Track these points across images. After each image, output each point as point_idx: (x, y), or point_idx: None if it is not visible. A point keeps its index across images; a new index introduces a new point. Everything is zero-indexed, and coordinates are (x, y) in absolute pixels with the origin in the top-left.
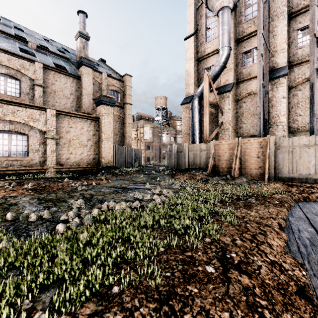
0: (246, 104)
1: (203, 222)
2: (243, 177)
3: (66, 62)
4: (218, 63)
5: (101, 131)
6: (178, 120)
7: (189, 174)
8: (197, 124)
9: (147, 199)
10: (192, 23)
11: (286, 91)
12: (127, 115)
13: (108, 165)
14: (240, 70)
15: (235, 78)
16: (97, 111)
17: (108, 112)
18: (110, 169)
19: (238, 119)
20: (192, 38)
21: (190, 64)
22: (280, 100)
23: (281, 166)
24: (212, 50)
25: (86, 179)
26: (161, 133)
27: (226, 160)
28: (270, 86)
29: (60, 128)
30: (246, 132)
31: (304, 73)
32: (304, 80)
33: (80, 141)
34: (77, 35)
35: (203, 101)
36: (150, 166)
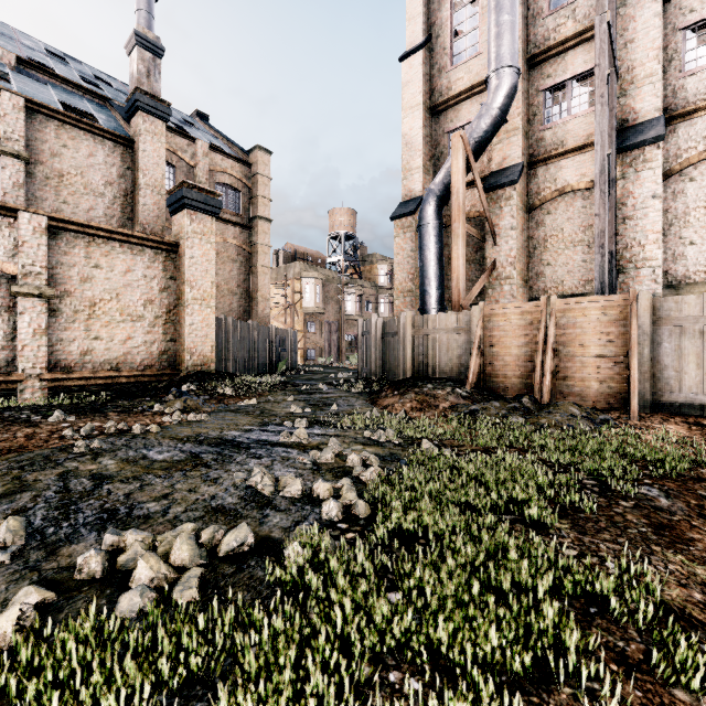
0: (552, 216)
1: (570, 699)
2: (569, 404)
3: (101, 106)
4: (488, 109)
5: (182, 281)
6: (382, 265)
7: (418, 395)
8: (433, 265)
9: (291, 501)
10: (419, 18)
11: (661, 181)
12: (260, 245)
13: (201, 370)
14: (539, 134)
15: (526, 152)
16: (174, 226)
17: (203, 229)
18: (206, 381)
19: (532, 256)
20: (419, 54)
21: (414, 121)
22: (645, 204)
23: (672, 372)
24: (469, 86)
25: (124, 410)
26: (343, 294)
27: (516, 357)
28: (619, 169)
29: (64, 268)
30: (554, 286)
31: (702, 138)
32: (703, 154)
33: (124, 306)
34: (131, 41)
35: (445, 210)
36: (315, 371)
